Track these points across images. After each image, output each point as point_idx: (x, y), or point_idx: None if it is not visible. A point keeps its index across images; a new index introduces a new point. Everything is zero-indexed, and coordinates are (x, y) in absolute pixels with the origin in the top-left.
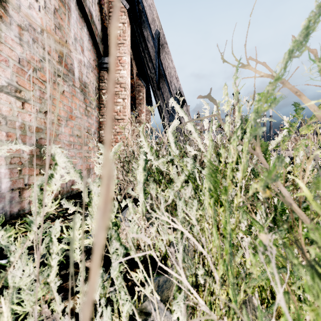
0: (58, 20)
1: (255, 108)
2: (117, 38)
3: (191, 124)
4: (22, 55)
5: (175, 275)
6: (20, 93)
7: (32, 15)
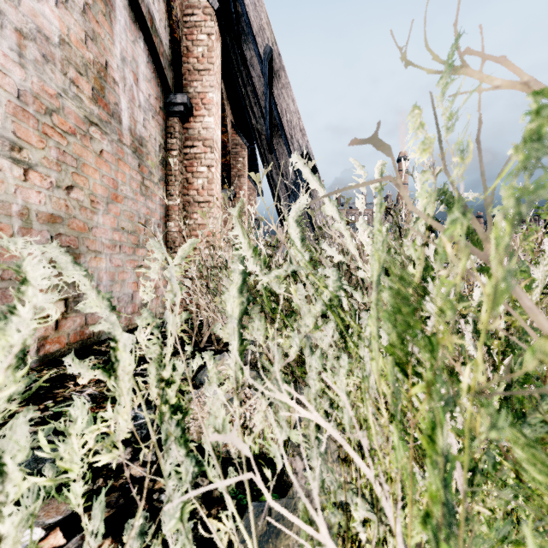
0: (91, 25)
1: (527, 130)
2: (198, 60)
3: (332, 203)
4: (25, 84)
5: (306, 529)
6: (21, 152)
7: (43, 13)
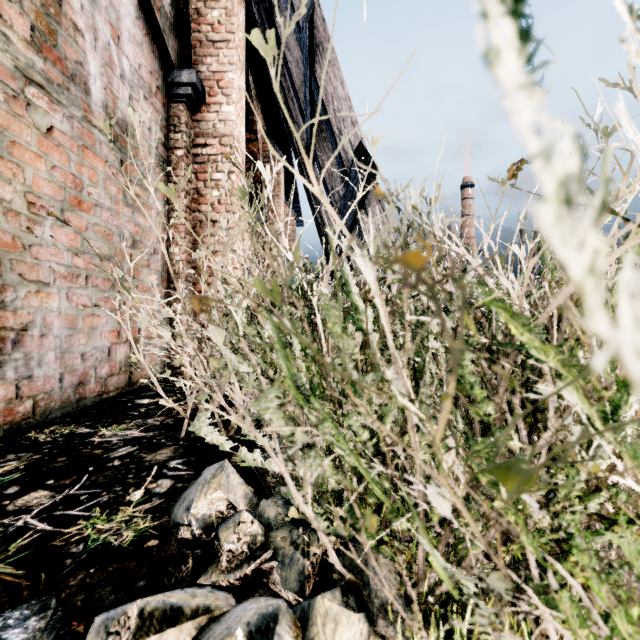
0: None
1: None
2: (213, 28)
3: None
4: None
5: None
6: None
7: None
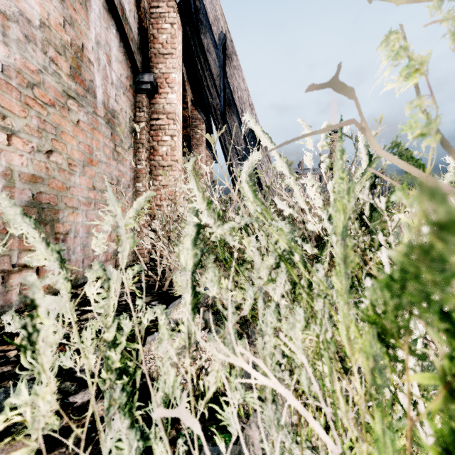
0: (69, 12)
1: None
2: (163, 46)
3: (282, 160)
4: (8, 60)
5: None
6: (4, 119)
7: None
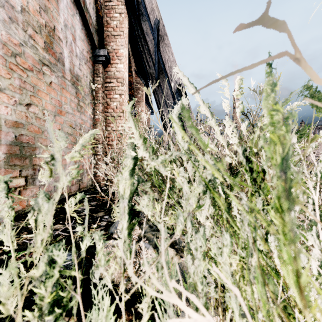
0: (44, 2)
1: None
2: (114, 29)
3: (205, 105)
4: None
5: None
6: None
7: None
